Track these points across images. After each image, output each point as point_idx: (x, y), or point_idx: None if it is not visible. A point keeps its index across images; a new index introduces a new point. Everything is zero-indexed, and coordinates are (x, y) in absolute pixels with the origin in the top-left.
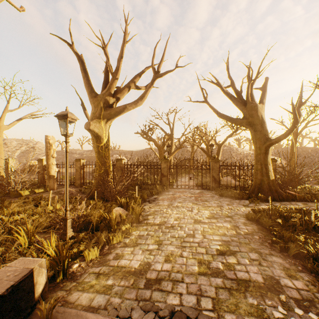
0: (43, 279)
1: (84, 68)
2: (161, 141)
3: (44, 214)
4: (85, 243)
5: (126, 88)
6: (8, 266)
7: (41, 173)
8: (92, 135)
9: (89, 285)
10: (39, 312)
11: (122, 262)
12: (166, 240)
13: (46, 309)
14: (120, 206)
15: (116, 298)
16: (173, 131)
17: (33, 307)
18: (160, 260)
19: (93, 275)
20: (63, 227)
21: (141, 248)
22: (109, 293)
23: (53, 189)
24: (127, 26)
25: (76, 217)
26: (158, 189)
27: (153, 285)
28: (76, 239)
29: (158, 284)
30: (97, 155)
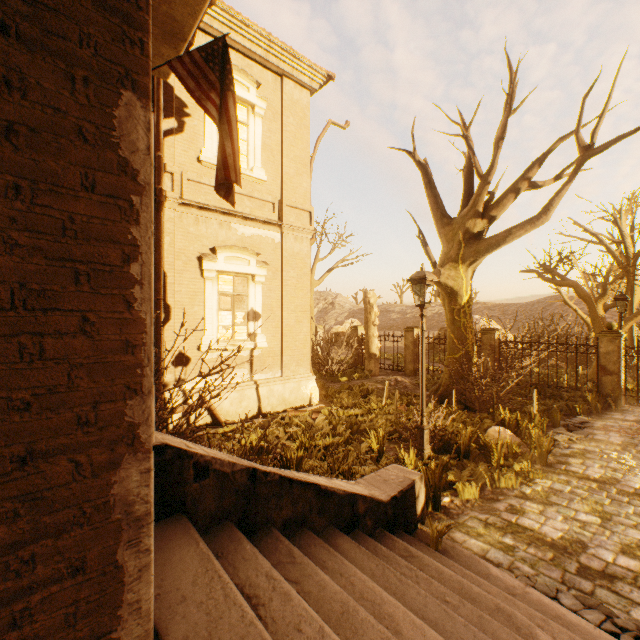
0: (422, 497)
1: (429, 180)
2: (595, 282)
3: (379, 413)
4: (454, 473)
5: (510, 194)
6: (386, 469)
7: (355, 348)
8: (443, 292)
9: (475, 531)
10: (430, 531)
11: (524, 521)
12: (622, 516)
13: (438, 531)
14: (502, 425)
15: (525, 566)
16: (635, 256)
17: (415, 525)
18: (609, 546)
19: (477, 521)
20: (418, 439)
21: (560, 512)
22: (511, 555)
23: (373, 374)
24: (513, 74)
25: (431, 428)
26: (589, 401)
27: (595, 578)
28: (437, 462)
29: (607, 581)
30: (449, 326)
